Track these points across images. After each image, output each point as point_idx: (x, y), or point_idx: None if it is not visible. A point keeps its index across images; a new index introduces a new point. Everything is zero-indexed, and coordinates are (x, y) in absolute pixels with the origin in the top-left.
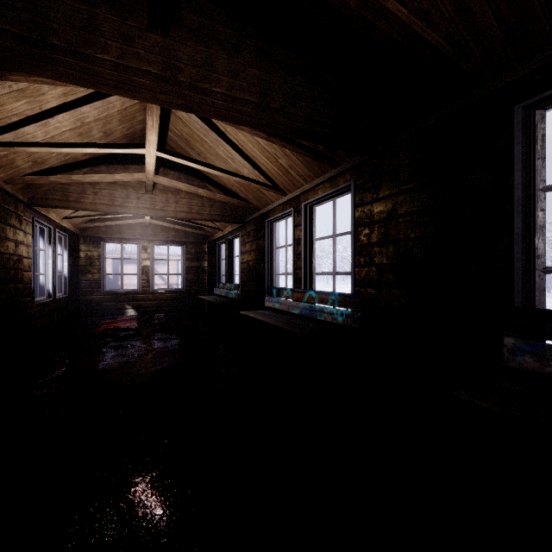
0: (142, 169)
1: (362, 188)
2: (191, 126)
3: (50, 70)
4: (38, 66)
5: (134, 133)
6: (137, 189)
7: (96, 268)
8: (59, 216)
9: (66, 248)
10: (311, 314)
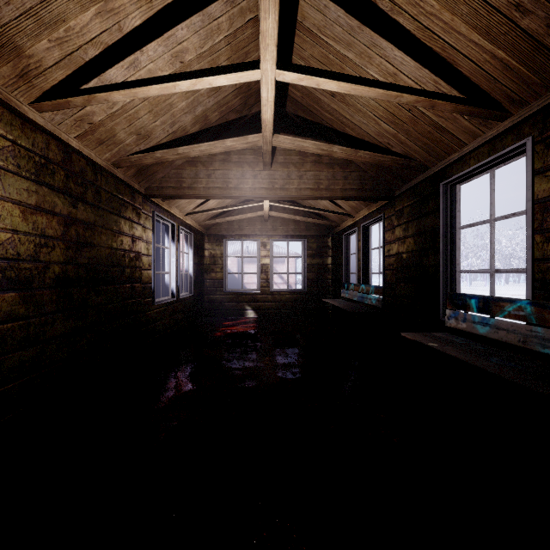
0: None
1: None
2: (325, 38)
3: None
4: None
5: (249, 85)
6: (253, 165)
7: (218, 267)
8: (183, 213)
9: (191, 247)
10: None
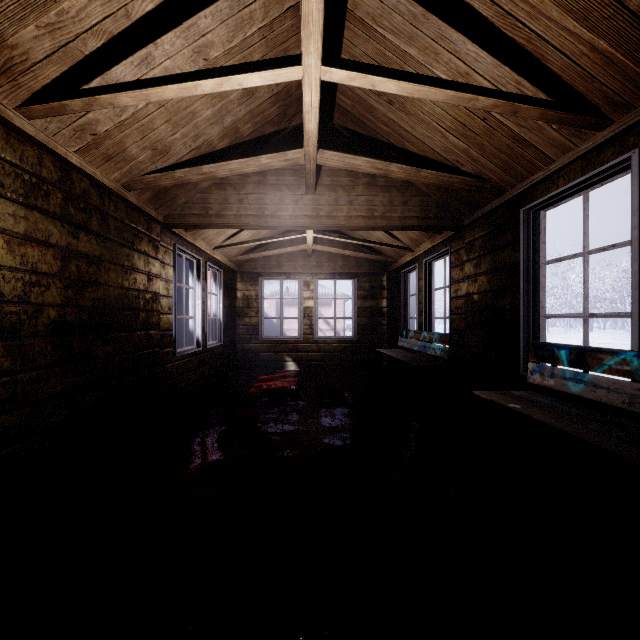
0: None
1: None
2: (381, 30)
3: None
4: None
5: (289, 91)
6: (294, 188)
7: (253, 311)
8: (210, 246)
9: (221, 287)
10: None
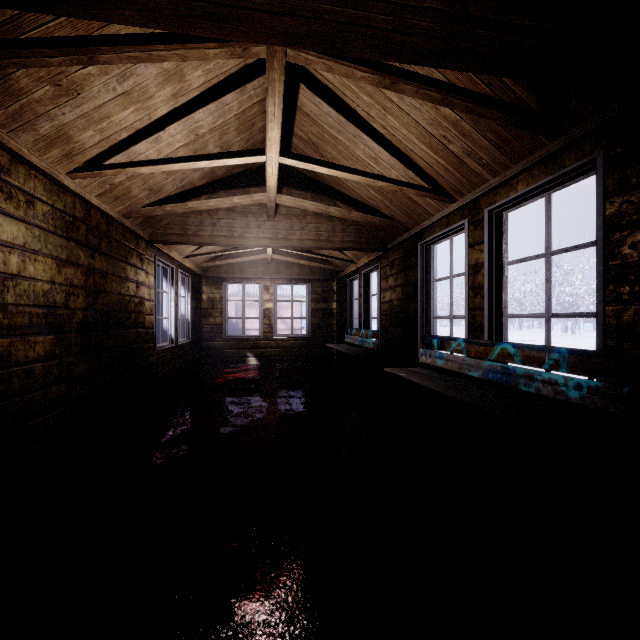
0: (263, 191)
1: (625, 160)
2: (321, 122)
3: (128, 5)
4: (112, 1)
5: (254, 146)
6: (258, 216)
7: (217, 311)
8: (181, 255)
9: (189, 290)
10: (507, 380)
